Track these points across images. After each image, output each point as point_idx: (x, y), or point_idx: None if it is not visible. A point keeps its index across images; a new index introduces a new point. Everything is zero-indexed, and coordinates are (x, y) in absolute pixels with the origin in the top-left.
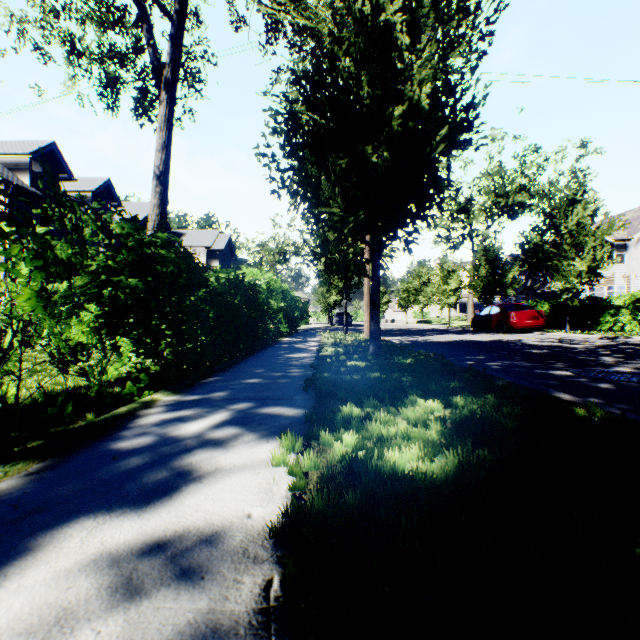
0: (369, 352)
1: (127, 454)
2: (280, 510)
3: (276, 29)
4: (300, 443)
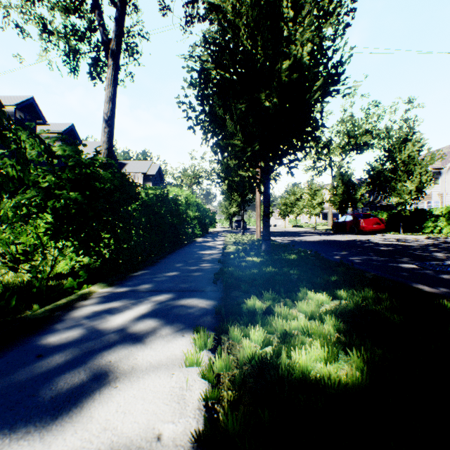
0: (262, 249)
1: (52, 351)
2: (192, 435)
3: (192, 6)
4: (211, 340)
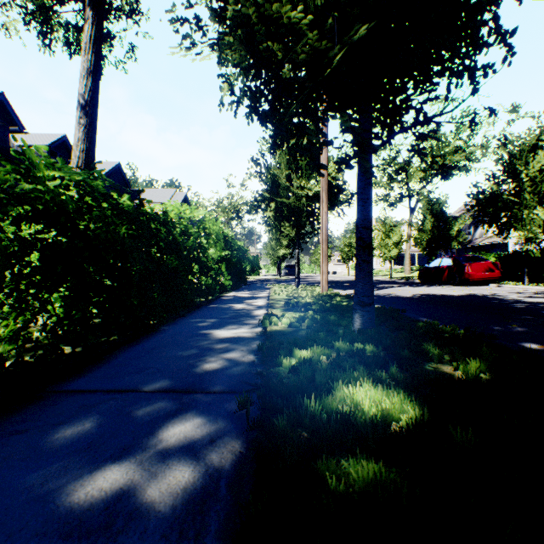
0: (353, 327)
1: None
2: None
3: None
4: None
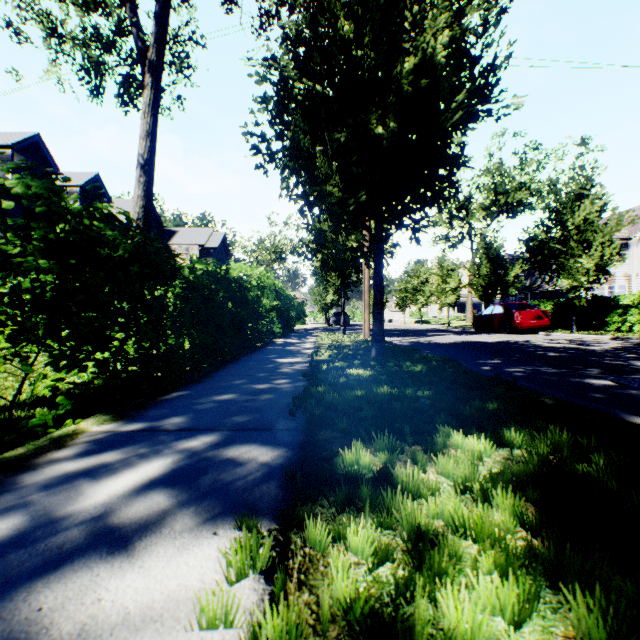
0: (371, 356)
1: None
2: None
3: None
4: (267, 550)
